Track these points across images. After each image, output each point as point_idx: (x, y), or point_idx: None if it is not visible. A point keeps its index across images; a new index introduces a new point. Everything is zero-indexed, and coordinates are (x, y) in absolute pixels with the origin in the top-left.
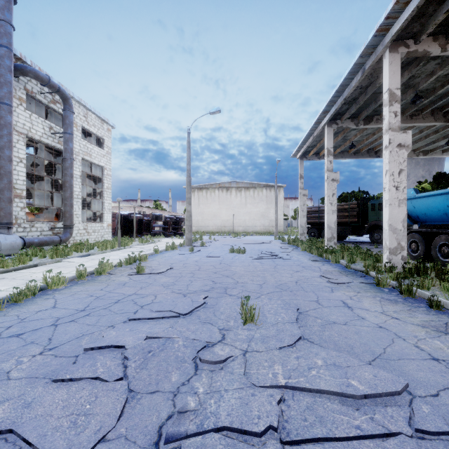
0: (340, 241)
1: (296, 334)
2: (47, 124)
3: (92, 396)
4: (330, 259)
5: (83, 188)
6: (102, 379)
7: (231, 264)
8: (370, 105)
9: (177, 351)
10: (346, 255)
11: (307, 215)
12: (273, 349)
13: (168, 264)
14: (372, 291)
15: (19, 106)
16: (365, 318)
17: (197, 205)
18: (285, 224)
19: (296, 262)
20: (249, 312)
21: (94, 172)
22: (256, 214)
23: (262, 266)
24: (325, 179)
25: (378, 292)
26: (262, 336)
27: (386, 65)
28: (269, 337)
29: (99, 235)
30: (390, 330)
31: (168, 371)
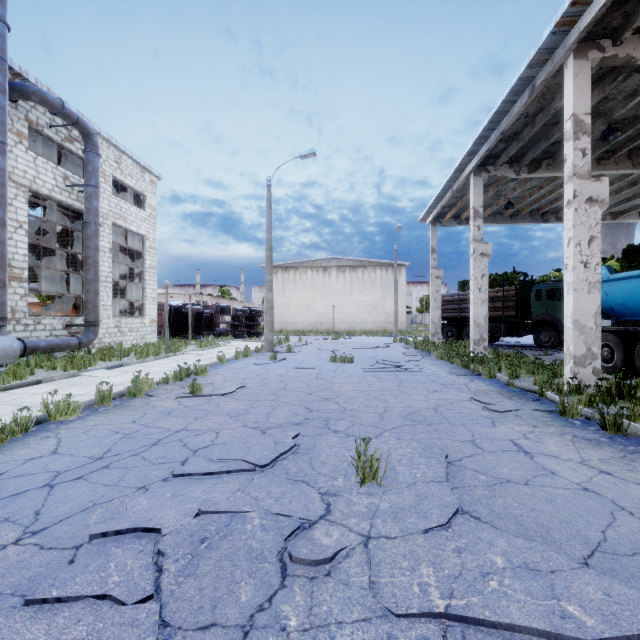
0: (490, 345)
1: (450, 505)
2: (60, 172)
3: (93, 638)
4: (482, 372)
5: (114, 267)
6: (114, 599)
7: (334, 379)
8: (539, 143)
9: (251, 539)
10: (504, 365)
11: (442, 307)
12: (415, 532)
13: (239, 379)
14: (557, 424)
15: (18, 145)
16: (556, 472)
17: (281, 293)
18: (409, 320)
19: (430, 377)
20: (369, 464)
21: (131, 244)
22: (366, 305)
23: (380, 384)
24: (471, 254)
25: (566, 426)
26: (392, 507)
27: (569, 78)
28: (404, 508)
29: (138, 335)
30: (603, 496)
31: (233, 580)
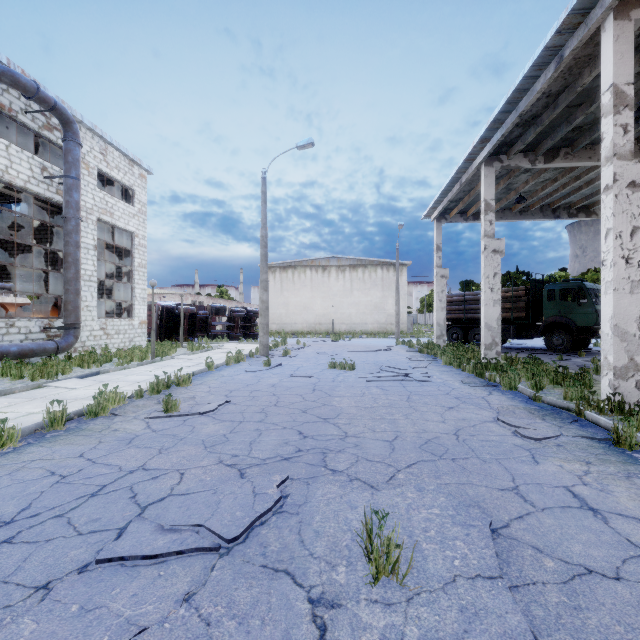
0: None
1: (518, 636)
2: (37, 162)
3: None
4: (501, 382)
5: (102, 266)
6: None
7: (333, 391)
8: (558, 128)
9: None
10: (523, 374)
11: (446, 308)
12: None
13: (225, 391)
14: (615, 460)
15: None
16: None
17: (279, 293)
18: (410, 321)
19: (442, 388)
20: (384, 550)
21: (119, 242)
22: (367, 305)
23: (386, 397)
24: (482, 251)
25: (627, 462)
26: (425, 638)
27: (607, 43)
28: None
29: (126, 338)
30: None
31: None
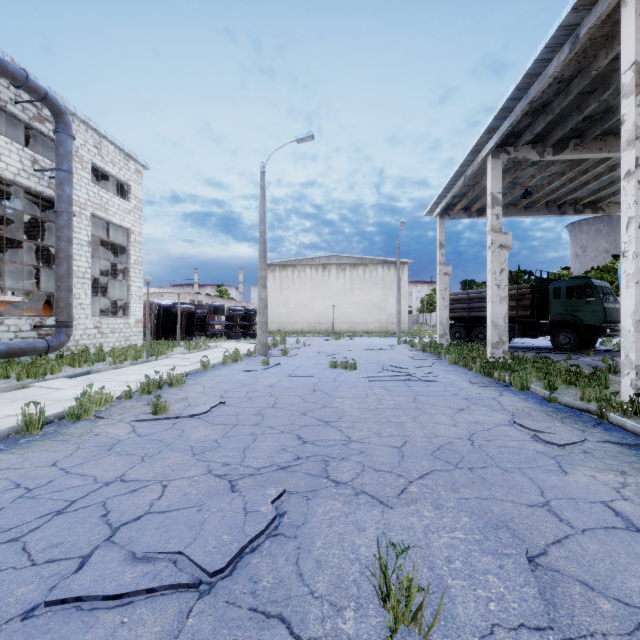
0: None
1: None
2: (27, 155)
3: None
4: (512, 382)
5: (97, 263)
6: None
7: (334, 392)
8: (569, 118)
9: None
10: (533, 373)
11: (449, 306)
12: None
13: (220, 392)
14: None
15: None
16: None
17: (279, 292)
18: (411, 320)
19: (449, 388)
20: (404, 593)
21: (115, 238)
22: (367, 304)
23: (391, 398)
24: (488, 246)
25: None
26: None
27: (628, 18)
28: None
29: (121, 337)
30: None
31: None
